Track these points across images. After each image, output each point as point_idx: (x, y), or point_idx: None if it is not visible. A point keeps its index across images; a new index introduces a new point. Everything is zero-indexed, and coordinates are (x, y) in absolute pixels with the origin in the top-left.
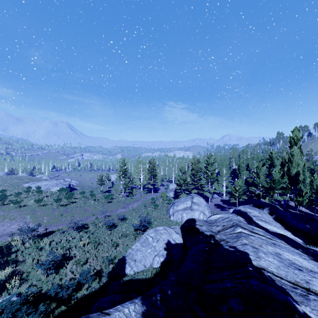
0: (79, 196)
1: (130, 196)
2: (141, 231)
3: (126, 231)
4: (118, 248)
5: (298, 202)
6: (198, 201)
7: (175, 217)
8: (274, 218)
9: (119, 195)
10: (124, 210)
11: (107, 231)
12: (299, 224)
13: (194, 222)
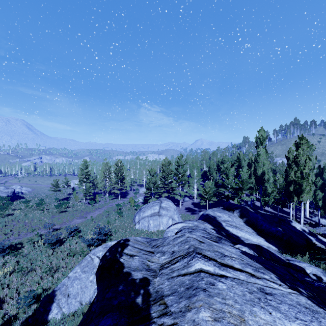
0: (23, 206)
1: (92, 203)
2: (94, 246)
3: (77, 247)
4: (56, 275)
5: (264, 202)
6: (167, 206)
7: (141, 225)
8: (244, 221)
9: (79, 203)
10: (81, 220)
11: (48, 250)
12: (271, 228)
13: (120, 250)
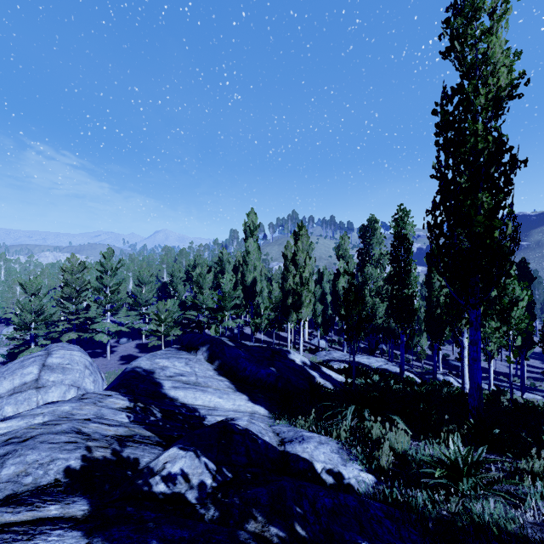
0: None
1: None
2: None
3: None
4: None
5: (255, 326)
6: (66, 361)
7: None
8: (216, 368)
9: None
10: None
11: None
12: (261, 370)
13: None
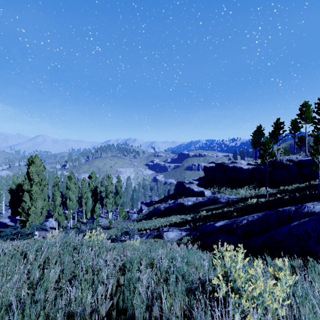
0: None
1: None
2: None
3: None
4: None
5: None
6: None
7: None
8: None
9: None
10: None
11: None
12: None
13: None
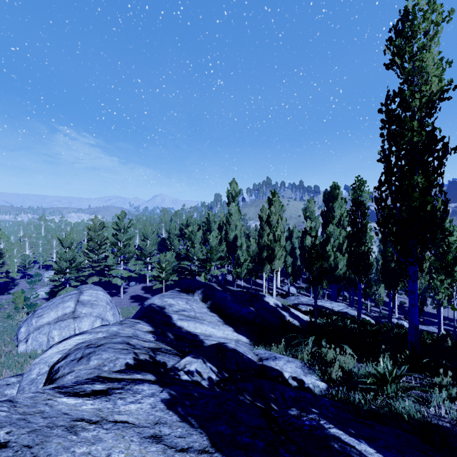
0: None
1: None
2: None
3: None
4: None
5: (236, 274)
6: (93, 298)
7: (31, 345)
8: (209, 306)
9: None
10: None
11: None
12: (243, 309)
13: None
